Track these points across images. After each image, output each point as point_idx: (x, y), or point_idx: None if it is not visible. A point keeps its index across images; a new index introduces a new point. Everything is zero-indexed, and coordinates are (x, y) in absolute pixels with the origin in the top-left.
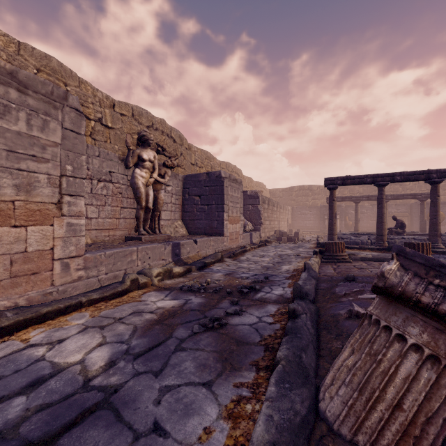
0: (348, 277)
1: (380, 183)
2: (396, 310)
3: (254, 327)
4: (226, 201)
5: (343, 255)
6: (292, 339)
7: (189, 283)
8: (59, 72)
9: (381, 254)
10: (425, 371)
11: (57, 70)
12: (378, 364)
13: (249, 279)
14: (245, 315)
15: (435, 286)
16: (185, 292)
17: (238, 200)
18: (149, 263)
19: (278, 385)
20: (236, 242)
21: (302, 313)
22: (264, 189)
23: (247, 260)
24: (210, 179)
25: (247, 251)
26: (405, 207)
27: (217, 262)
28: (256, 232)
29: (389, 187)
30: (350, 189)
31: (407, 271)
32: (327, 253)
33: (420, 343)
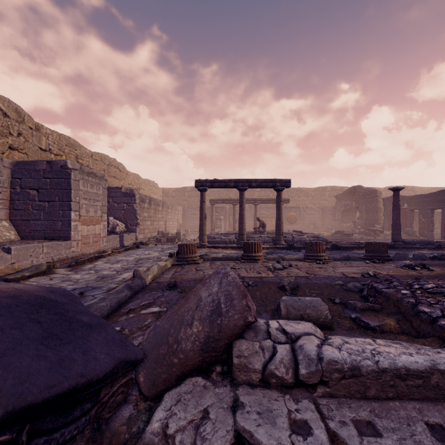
0: (170, 283)
1: (241, 188)
2: None
3: None
4: (76, 198)
5: (193, 256)
6: None
7: None
8: None
9: (239, 251)
10: None
11: None
12: None
13: None
14: None
15: None
16: None
17: (99, 197)
18: None
19: None
20: (95, 246)
21: None
22: (155, 187)
23: (90, 268)
24: (52, 169)
25: (104, 256)
26: (273, 210)
27: (38, 275)
28: (129, 233)
29: (263, 193)
30: (234, 192)
31: None
32: (179, 255)
33: None
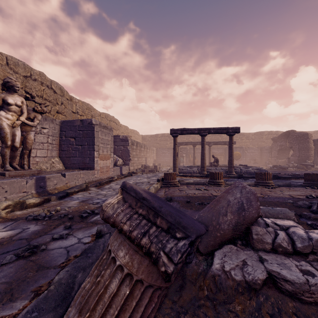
0: (167, 197)
1: (203, 134)
2: (118, 235)
3: (68, 249)
4: (97, 143)
5: (174, 181)
6: (80, 259)
7: (39, 212)
8: None
9: (202, 179)
10: (125, 287)
11: None
12: (97, 285)
13: (99, 204)
14: (69, 238)
15: (138, 214)
16: (28, 221)
17: (109, 142)
18: (6, 196)
19: (25, 316)
20: (107, 174)
21: (107, 233)
22: (137, 135)
23: (108, 188)
24: (83, 125)
25: (113, 180)
26: (222, 149)
27: (82, 191)
28: (125, 166)
29: (214, 137)
30: (192, 137)
31: (125, 203)
32: (165, 180)
33: (122, 264)
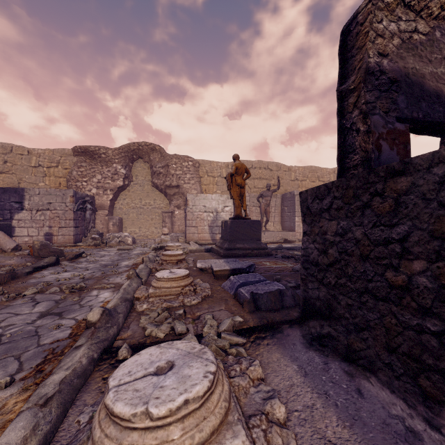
0: None
1: None
2: None
3: None
4: None
5: None
6: None
7: None
8: (315, 170)
9: None
10: None
11: (314, 169)
12: None
13: None
14: None
15: None
16: None
17: None
18: None
19: None
20: None
21: None
22: None
23: None
24: None
25: None
26: None
27: None
28: None
29: None
30: None
31: None
32: None
33: None
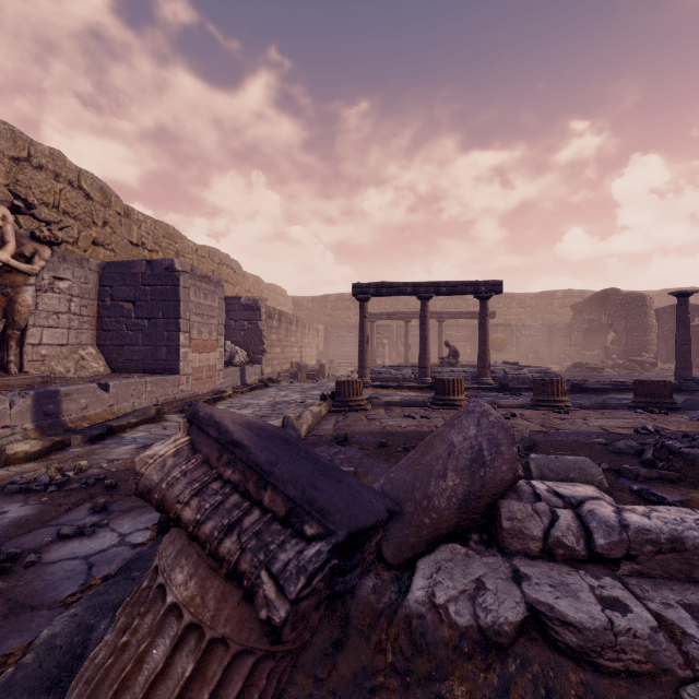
0: (338, 436)
1: (423, 295)
2: (178, 532)
3: (92, 560)
4: (186, 313)
5: (358, 400)
6: (111, 586)
7: (35, 474)
8: None
9: (421, 394)
10: (185, 656)
11: None
12: (122, 654)
13: None
14: (99, 534)
15: (223, 482)
16: (7, 496)
17: (214, 312)
18: None
19: None
20: (210, 383)
21: None
22: (283, 296)
23: None
24: (153, 272)
25: (223, 398)
26: (468, 329)
27: (147, 423)
28: (253, 365)
29: (451, 302)
30: (404, 302)
31: (194, 455)
32: (338, 397)
33: (180, 602)
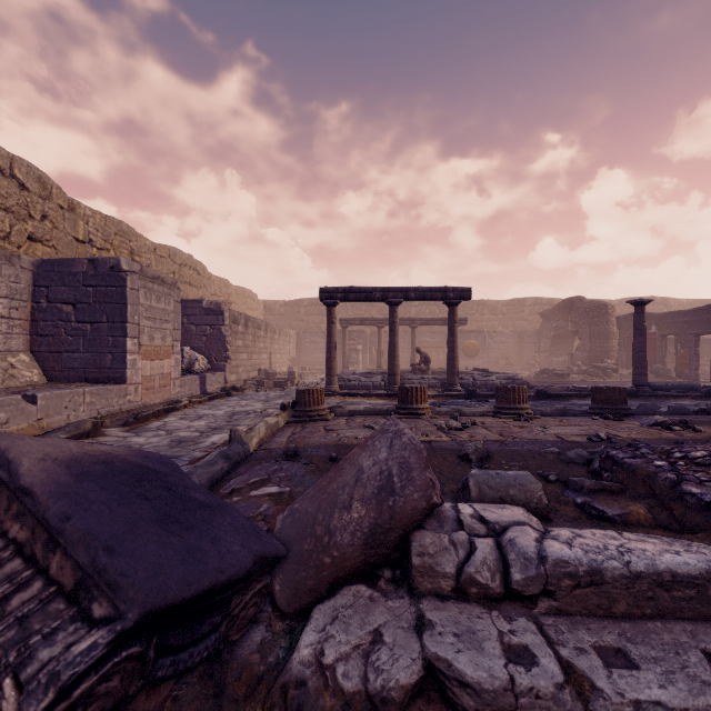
0: (287, 450)
1: (392, 301)
2: None
3: None
4: (134, 317)
5: (319, 409)
6: None
7: None
8: None
9: (389, 402)
10: None
11: None
12: None
13: None
14: None
15: (7, 542)
16: None
17: (169, 316)
18: None
19: None
20: (163, 392)
21: None
22: (254, 300)
23: (158, 428)
24: (96, 272)
25: (177, 409)
26: (441, 335)
27: (80, 438)
28: (215, 373)
29: (425, 308)
30: (379, 307)
31: None
32: (298, 407)
33: None
